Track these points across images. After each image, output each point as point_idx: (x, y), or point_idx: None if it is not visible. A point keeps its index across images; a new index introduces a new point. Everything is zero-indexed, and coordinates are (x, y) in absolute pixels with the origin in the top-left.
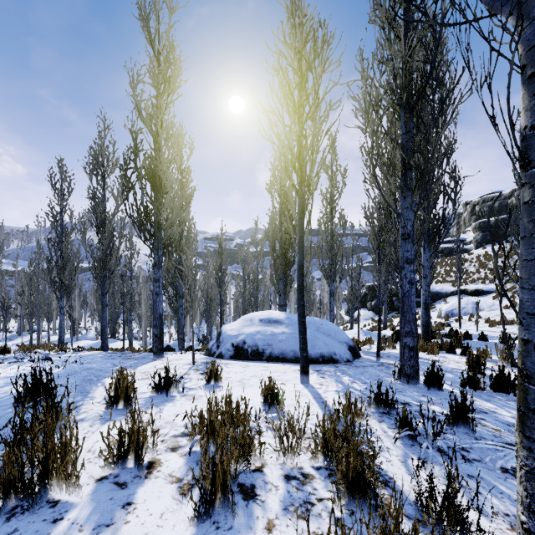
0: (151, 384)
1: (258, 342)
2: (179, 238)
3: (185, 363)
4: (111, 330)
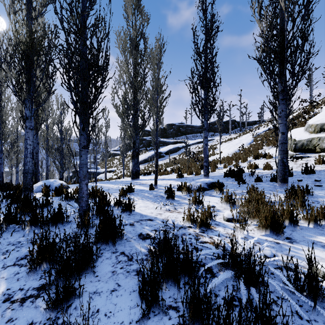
0: None
1: None
2: None
3: None
4: None
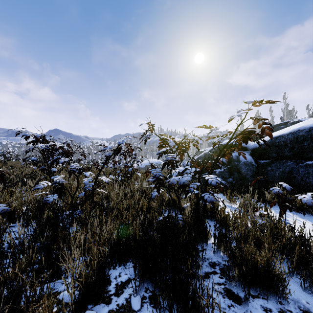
0: None
1: None
2: None
3: None
4: None
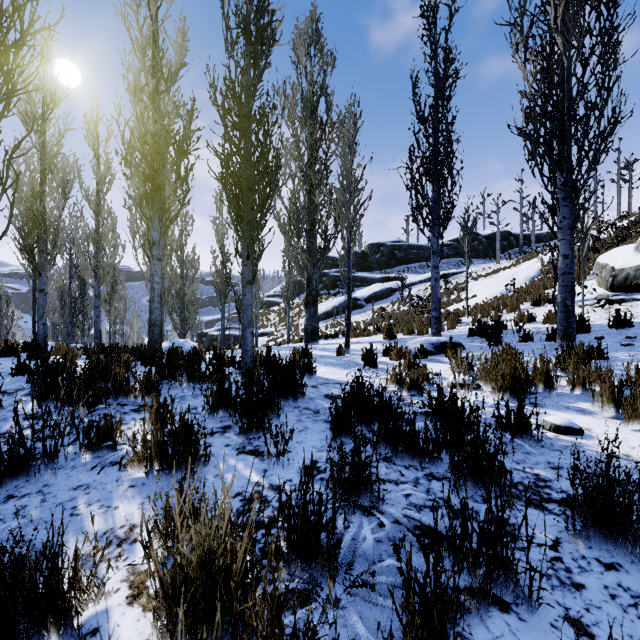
0: None
1: None
2: None
3: None
4: None
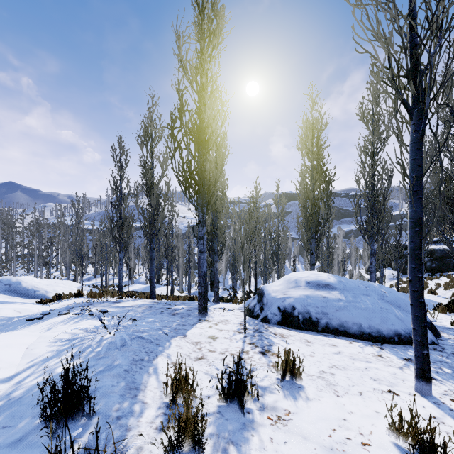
0: (211, 374)
1: (310, 309)
2: (214, 199)
3: (235, 329)
4: (157, 277)
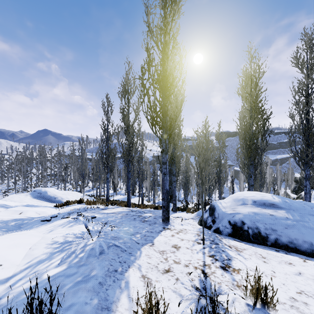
0: (179, 293)
1: (259, 225)
2: (173, 135)
3: (193, 239)
4: (132, 191)
